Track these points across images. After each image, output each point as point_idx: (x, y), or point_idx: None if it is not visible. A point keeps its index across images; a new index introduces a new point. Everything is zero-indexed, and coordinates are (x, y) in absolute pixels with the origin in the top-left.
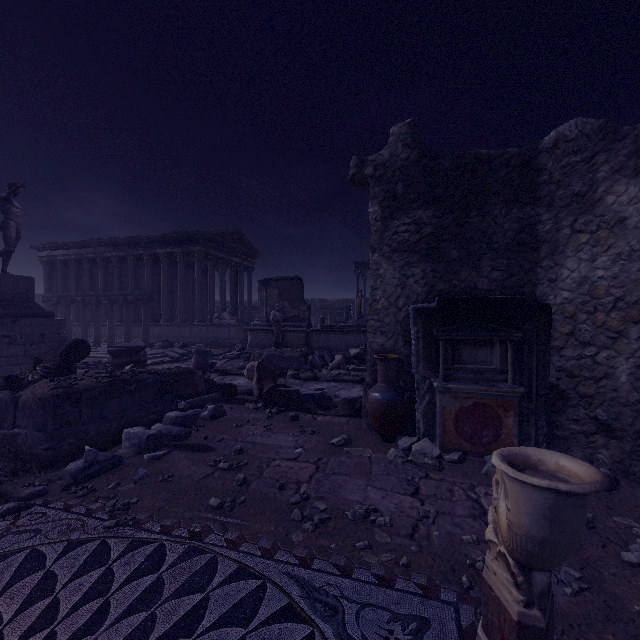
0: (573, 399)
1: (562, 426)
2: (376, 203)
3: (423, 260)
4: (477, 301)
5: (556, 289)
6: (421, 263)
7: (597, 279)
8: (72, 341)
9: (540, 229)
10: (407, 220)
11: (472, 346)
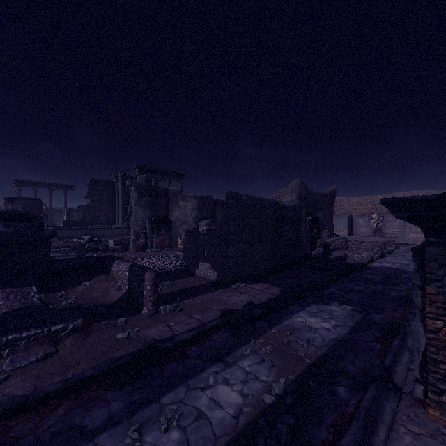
0: (175, 237)
1: (173, 243)
2: (136, 193)
3: (149, 209)
4: (161, 219)
5: (172, 217)
6: (149, 210)
7: (178, 216)
8: (54, 230)
9: (169, 205)
10: (145, 199)
11: (159, 229)
